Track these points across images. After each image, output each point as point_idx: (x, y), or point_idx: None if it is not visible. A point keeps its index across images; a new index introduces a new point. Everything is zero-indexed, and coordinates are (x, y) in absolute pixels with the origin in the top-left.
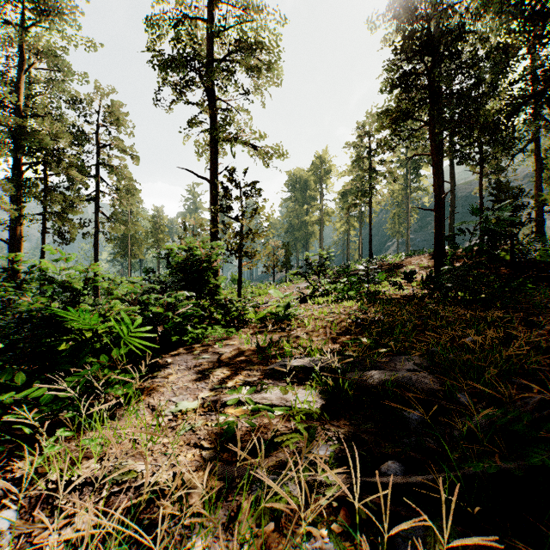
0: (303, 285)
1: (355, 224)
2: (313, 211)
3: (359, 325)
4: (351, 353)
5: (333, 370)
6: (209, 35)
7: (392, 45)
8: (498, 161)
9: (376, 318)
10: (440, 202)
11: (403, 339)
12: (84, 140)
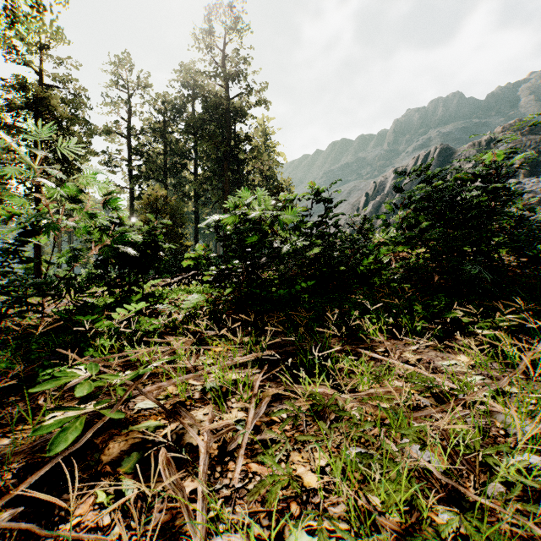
0: None
1: None
2: None
3: None
4: None
5: None
6: None
7: None
8: None
9: None
10: None
11: None
12: None
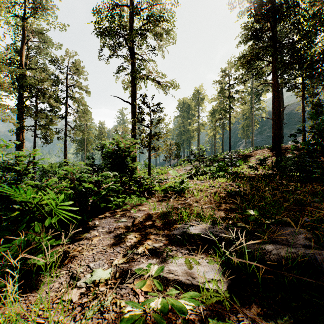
0: (188, 168)
1: (219, 131)
2: (193, 123)
3: (234, 196)
4: (243, 225)
5: (227, 240)
6: (130, 14)
7: (248, 11)
8: (313, 89)
9: (245, 191)
10: (280, 113)
11: (272, 209)
12: (58, 82)
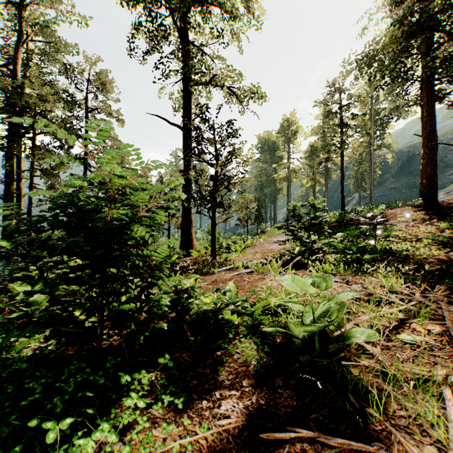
0: (281, 239)
1: (320, 180)
2: (281, 169)
3: None
4: None
5: None
6: None
7: None
8: None
9: None
10: None
11: None
12: (72, 103)
